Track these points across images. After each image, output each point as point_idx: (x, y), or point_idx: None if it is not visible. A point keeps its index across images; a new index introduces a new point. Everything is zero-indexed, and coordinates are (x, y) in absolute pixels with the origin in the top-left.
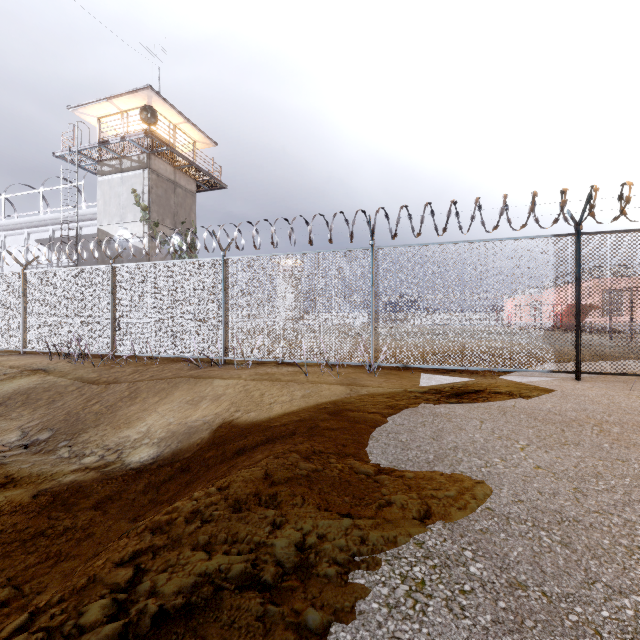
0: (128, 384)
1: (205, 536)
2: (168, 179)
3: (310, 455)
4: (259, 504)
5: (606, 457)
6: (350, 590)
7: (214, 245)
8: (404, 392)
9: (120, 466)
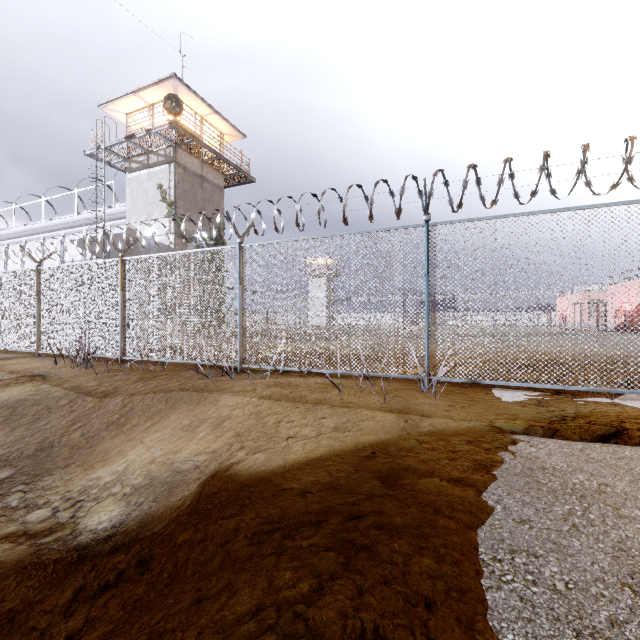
0: (124, 397)
1: None
2: (195, 173)
3: None
4: None
5: None
6: None
7: (231, 232)
8: (491, 430)
9: (67, 534)
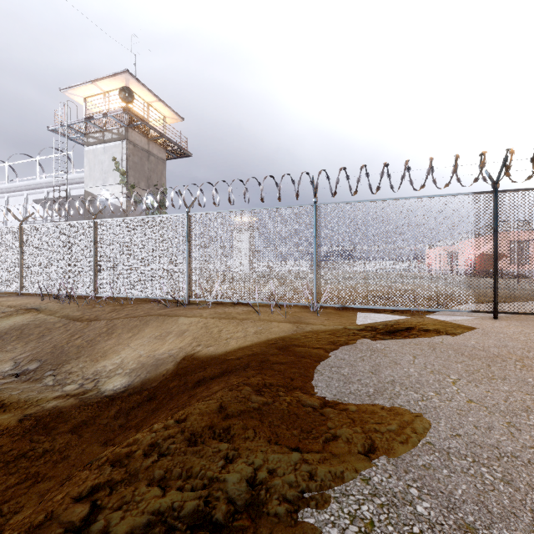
0: (106, 321)
1: (161, 471)
2: (143, 149)
3: (261, 388)
4: (213, 437)
5: (532, 391)
6: (300, 531)
7: (180, 203)
8: (344, 329)
9: (96, 393)
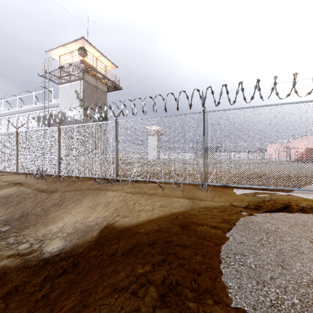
0: (60, 193)
1: None
2: (93, 85)
3: (167, 291)
4: None
5: None
6: None
7: (111, 114)
8: (231, 206)
9: (38, 254)
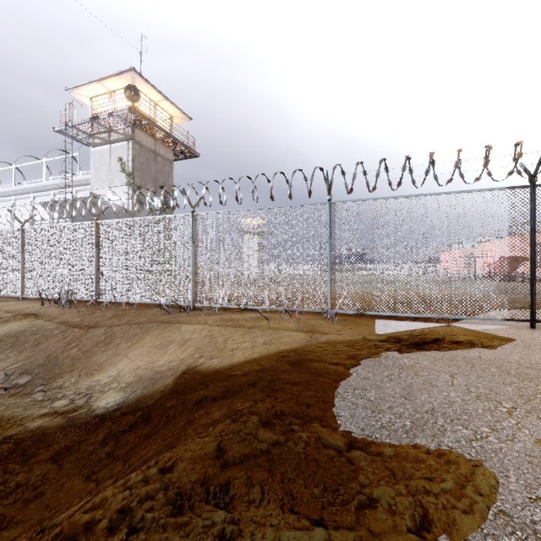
0: (106, 328)
1: None
2: (149, 149)
3: (271, 419)
4: (206, 500)
5: None
6: None
7: (185, 202)
8: (363, 340)
9: (87, 411)
